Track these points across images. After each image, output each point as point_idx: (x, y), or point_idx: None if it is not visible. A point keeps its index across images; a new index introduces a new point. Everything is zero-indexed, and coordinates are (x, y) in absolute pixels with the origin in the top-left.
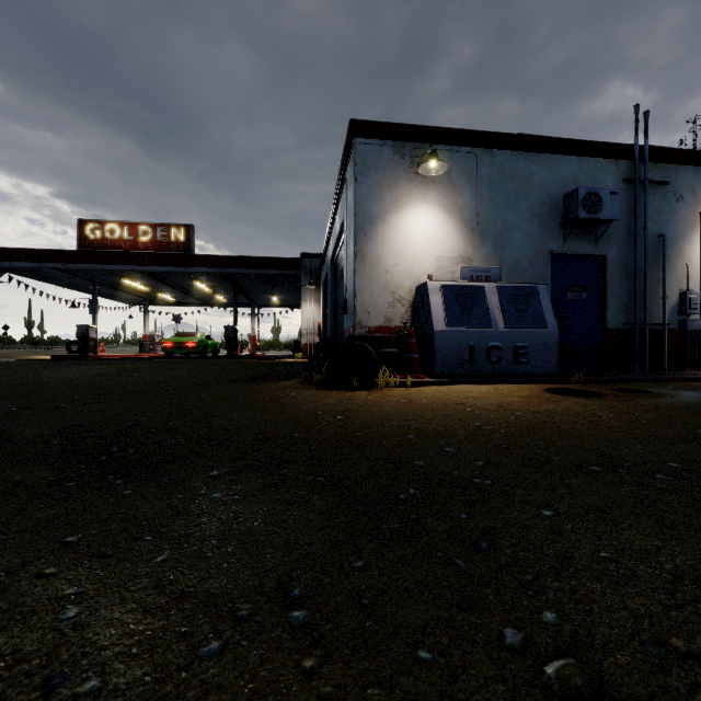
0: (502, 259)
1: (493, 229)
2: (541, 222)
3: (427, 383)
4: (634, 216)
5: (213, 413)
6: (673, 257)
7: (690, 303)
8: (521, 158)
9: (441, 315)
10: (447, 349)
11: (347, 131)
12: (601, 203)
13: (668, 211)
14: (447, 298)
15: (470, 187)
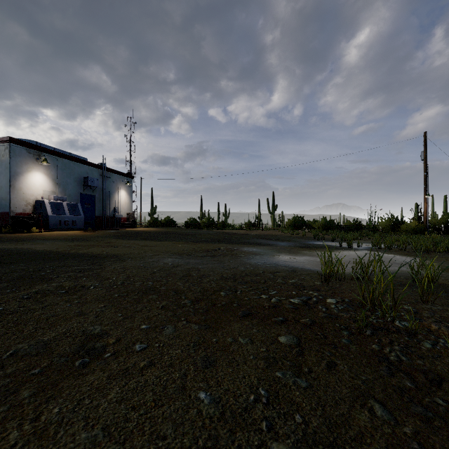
0: (66, 193)
1: (63, 183)
2: (78, 183)
3: (48, 231)
4: (103, 185)
5: None
6: (112, 198)
7: (116, 210)
8: (72, 163)
9: (51, 211)
10: (53, 221)
11: (5, 138)
12: (95, 182)
13: (111, 185)
14: (52, 206)
15: (55, 169)
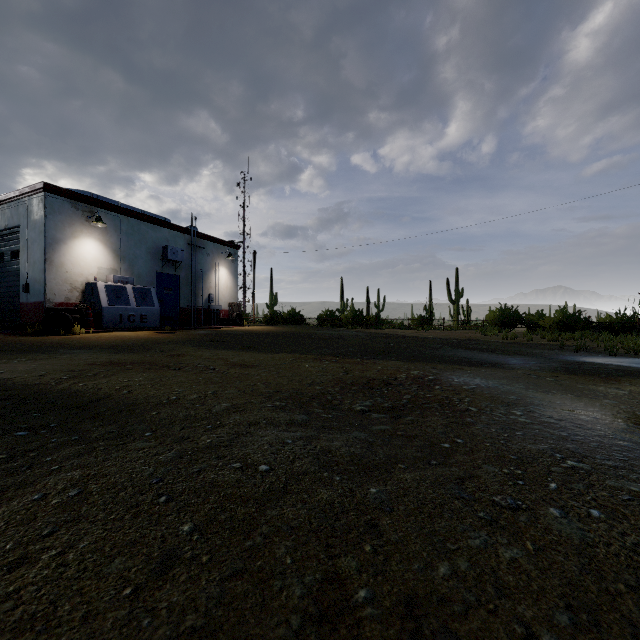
0: (133, 272)
1: (129, 257)
2: (152, 257)
3: (100, 332)
4: (191, 260)
5: (0, 344)
6: (206, 279)
7: (212, 299)
8: (143, 224)
9: (106, 300)
10: (109, 316)
11: (38, 185)
12: (178, 254)
13: (204, 260)
14: (108, 291)
15: (117, 234)
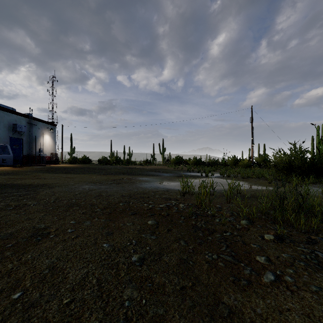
0: None
1: None
2: (7, 129)
3: None
4: (30, 131)
5: None
6: (38, 141)
7: (41, 150)
8: (1, 112)
9: None
10: None
11: None
12: (22, 128)
13: (37, 131)
14: None
15: None
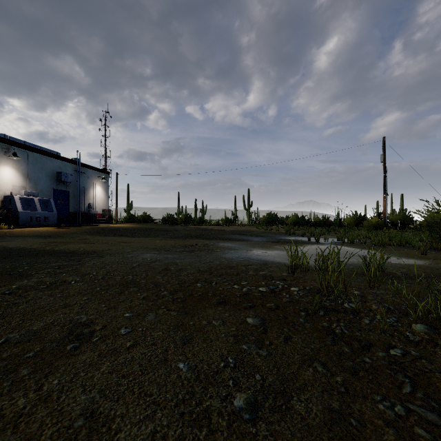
0: (37, 188)
1: (34, 178)
2: (50, 179)
3: (17, 228)
4: (77, 181)
5: None
6: (87, 193)
7: (91, 206)
8: (44, 157)
9: (21, 207)
10: (23, 217)
11: None
12: (68, 177)
13: (86, 181)
14: (22, 201)
15: (26, 163)
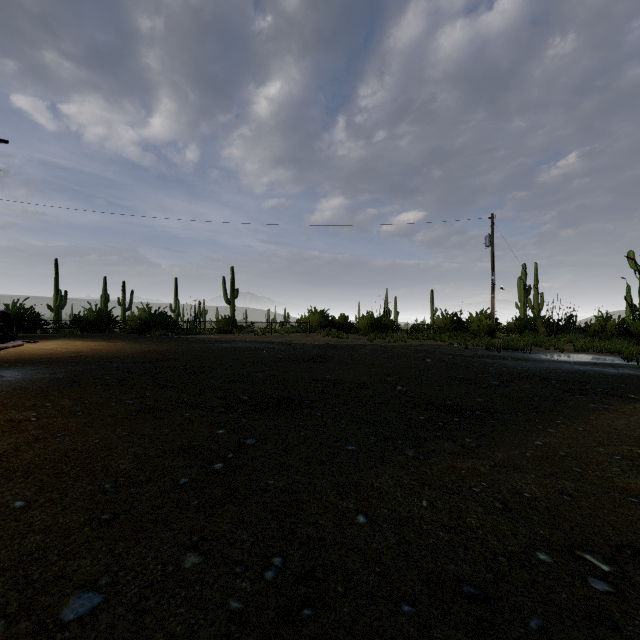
0: None
1: None
2: None
3: None
4: None
5: None
6: None
7: None
8: None
9: None
10: None
11: None
12: None
13: None
14: None
15: None
